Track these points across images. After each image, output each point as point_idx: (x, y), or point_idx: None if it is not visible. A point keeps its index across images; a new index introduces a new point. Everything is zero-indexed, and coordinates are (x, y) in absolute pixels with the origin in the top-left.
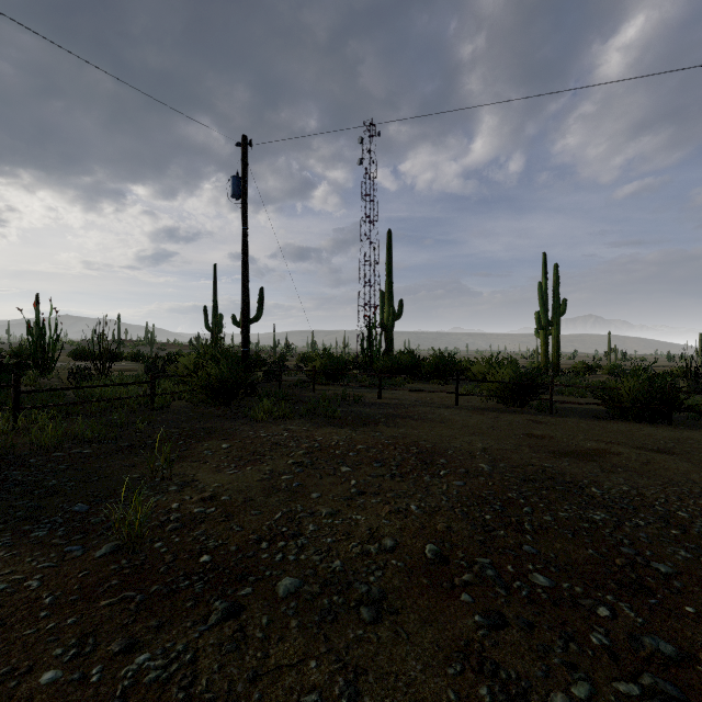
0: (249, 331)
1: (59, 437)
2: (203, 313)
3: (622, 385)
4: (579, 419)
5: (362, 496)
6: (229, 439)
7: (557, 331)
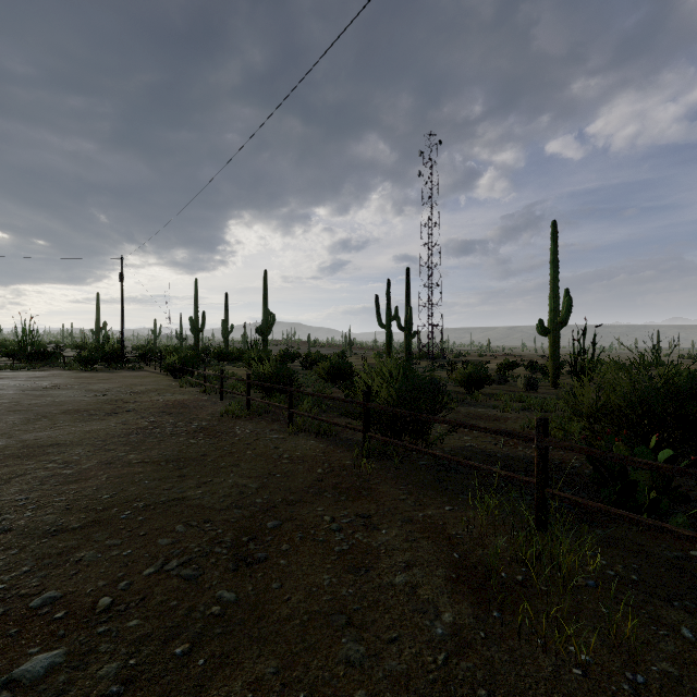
0: (197, 337)
1: (1, 367)
2: (222, 324)
3: (176, 363)
4: (169, 377)
5: (5, 376)
6: (37, 372)
7: (387, 333)
